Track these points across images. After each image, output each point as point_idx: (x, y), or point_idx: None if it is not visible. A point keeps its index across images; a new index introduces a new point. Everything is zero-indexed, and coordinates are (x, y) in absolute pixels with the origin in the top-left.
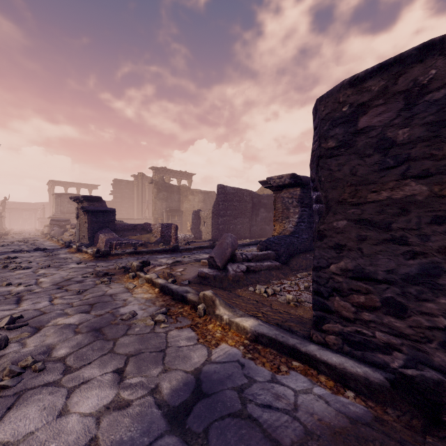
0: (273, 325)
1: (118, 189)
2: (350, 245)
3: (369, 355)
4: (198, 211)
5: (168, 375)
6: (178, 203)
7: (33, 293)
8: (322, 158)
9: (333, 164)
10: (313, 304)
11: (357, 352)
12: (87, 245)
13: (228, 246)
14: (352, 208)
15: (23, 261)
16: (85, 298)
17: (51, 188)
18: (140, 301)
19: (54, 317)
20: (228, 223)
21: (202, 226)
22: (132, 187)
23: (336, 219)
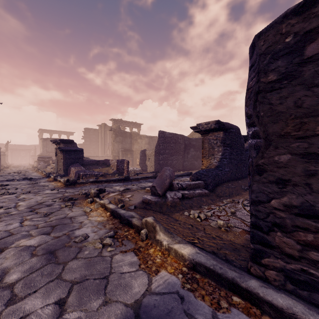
0: (210, 254)
1: (88, 135)
2: (295, 180)
3: (318, 297)
4: (144, 150)
5: (108, 308)
6: (130, 145)
7: (9, 215)
8: (261, 93)
9: (274, 97)
10: (251, 237)
11: (303, 292)
12: (62, 176)
13: (167, 177)
14: (297, 141)
15: (11, 188)
16: (49, 220)
17: (41, 134)
18: (93, 224)
19: (19, 238)
20: (166, 159)
21: (147, 162)
22: (98, 134)
23: (278, 153)
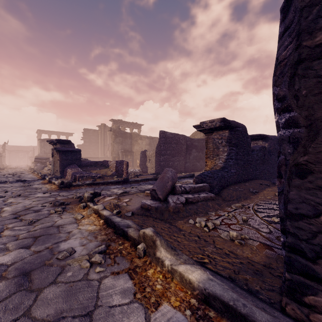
0: (226, 281)
1: (87, 136)
2: None
3: None
4: (144, 151)
5: None
6: (130, 146)
7: None
8: (303, 62)
9: None
10: (288, 263)
11: None
12: (58, 177)
13: (168, 179)
14: None
15: (1, 191)
16: (33, 229)
17: (39, 135)
18: (83, 234)
19: None
20: (167, 160)
21: (148, 163)
22: (97, 134)
23: None
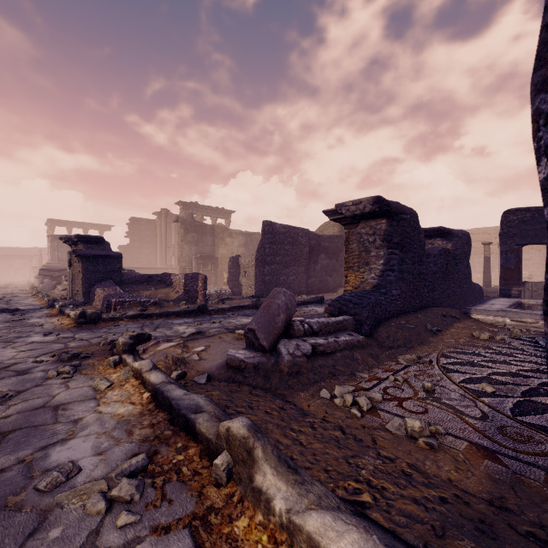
0: None
1: (136, 231)
2: None
3: None
4: (236, 257)
5: None
6: (211, 248)
7: None
8: None
9: None
10: None
11: None
12: (79, 304)
13: (279, 310)
14: None
15: None
16: (3, 415)
17: (51, 229)
18: (105, 425)
19: None
20: (277, 273)
21: (242, 278)
22: (154, 228)
23: None
